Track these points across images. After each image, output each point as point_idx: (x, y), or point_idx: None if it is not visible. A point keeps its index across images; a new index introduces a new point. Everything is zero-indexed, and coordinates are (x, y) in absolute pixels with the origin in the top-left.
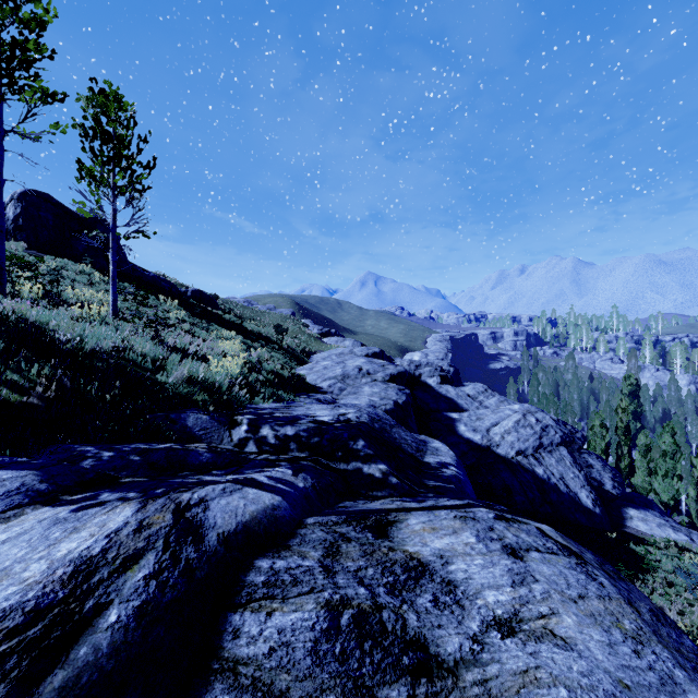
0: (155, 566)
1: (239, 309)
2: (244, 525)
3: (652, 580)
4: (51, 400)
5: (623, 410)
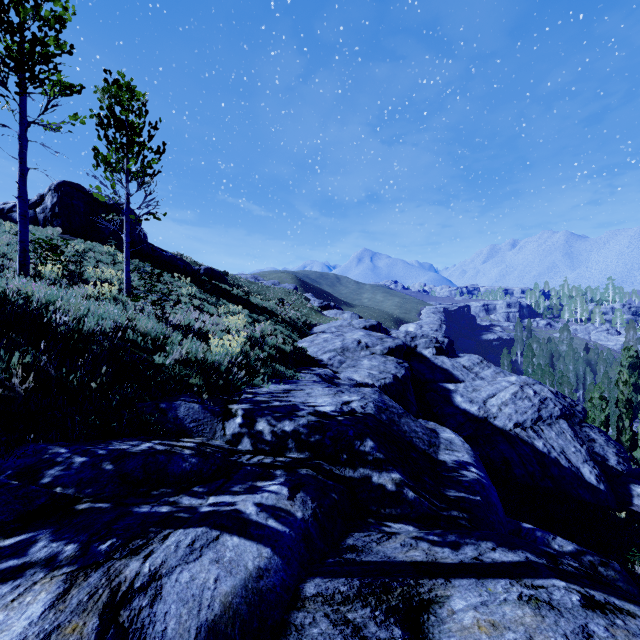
0: None
1: (246, 284)
2: (210, 627)
3: None
4: (29, 392)
5: (624, 383)
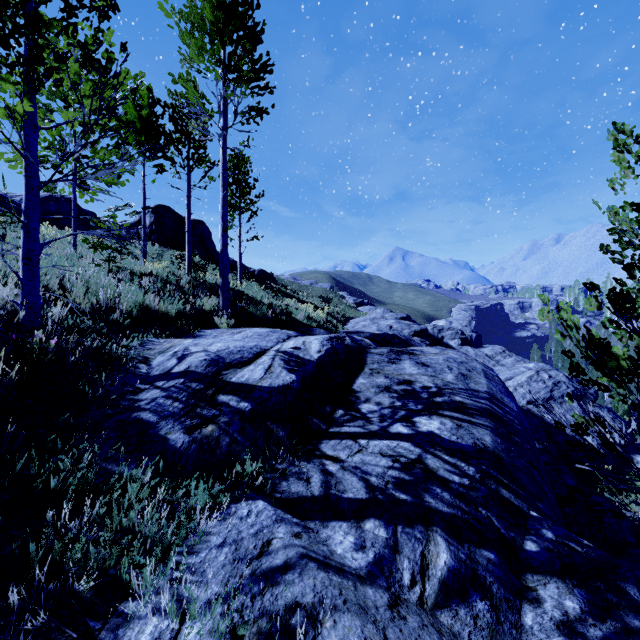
0: (349, 338)
1: (289, 284)
2: (364, 340)
3: (635, 497)
4: (272, 318)
5: None
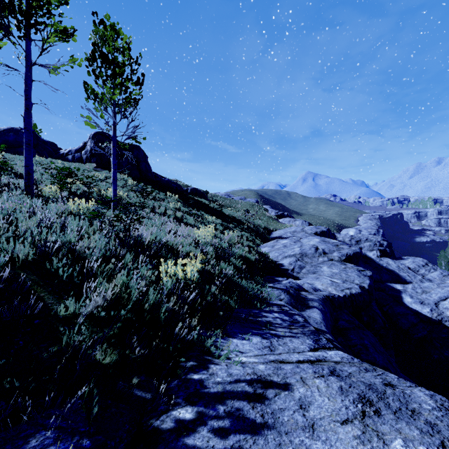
0: None
1: (221, 200)
2: None
3: None
4: None
5: None
